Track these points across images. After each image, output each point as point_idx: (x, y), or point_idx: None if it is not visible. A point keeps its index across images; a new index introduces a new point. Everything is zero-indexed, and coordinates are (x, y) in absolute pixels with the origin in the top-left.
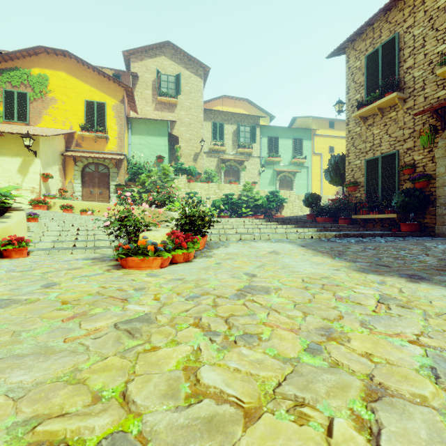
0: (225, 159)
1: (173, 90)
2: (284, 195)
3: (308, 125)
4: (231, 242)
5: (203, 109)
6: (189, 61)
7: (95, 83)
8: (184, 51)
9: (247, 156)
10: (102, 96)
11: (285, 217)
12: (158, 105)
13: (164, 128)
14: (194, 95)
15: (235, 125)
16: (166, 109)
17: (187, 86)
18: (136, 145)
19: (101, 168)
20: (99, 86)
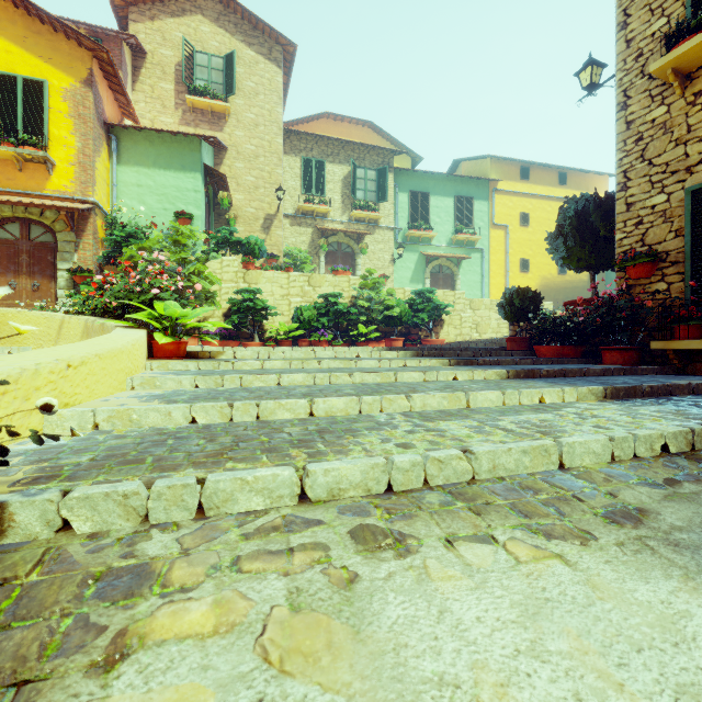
0: (327, 230)
1: (221, 87)
2: (444, 299)
3: (482, 174)
4: (177, 598)
5: (282, 127)
6: (253, 30)
7: (19, 36)
8: (242, 6)
9: (369, 226)
10: (36, 66)
11: (446, 342)
12: (189, 114)
13: (194, 154)
14: (265, 98)
15: (346, 165)
16: (205, 124)
17: (250, 79)
18: (129, 187)
19: (36, 232)
20: (29, 43)
